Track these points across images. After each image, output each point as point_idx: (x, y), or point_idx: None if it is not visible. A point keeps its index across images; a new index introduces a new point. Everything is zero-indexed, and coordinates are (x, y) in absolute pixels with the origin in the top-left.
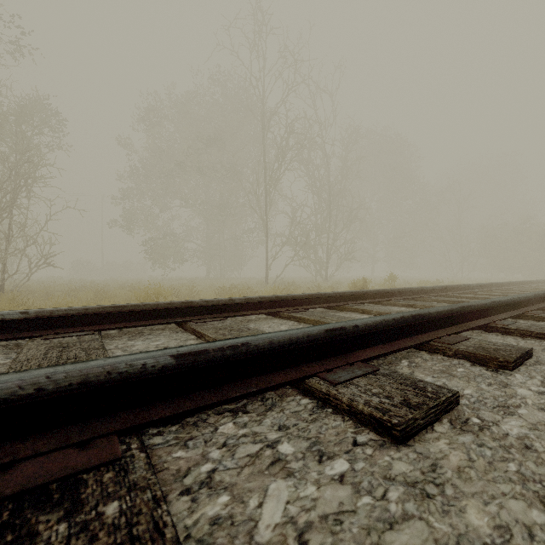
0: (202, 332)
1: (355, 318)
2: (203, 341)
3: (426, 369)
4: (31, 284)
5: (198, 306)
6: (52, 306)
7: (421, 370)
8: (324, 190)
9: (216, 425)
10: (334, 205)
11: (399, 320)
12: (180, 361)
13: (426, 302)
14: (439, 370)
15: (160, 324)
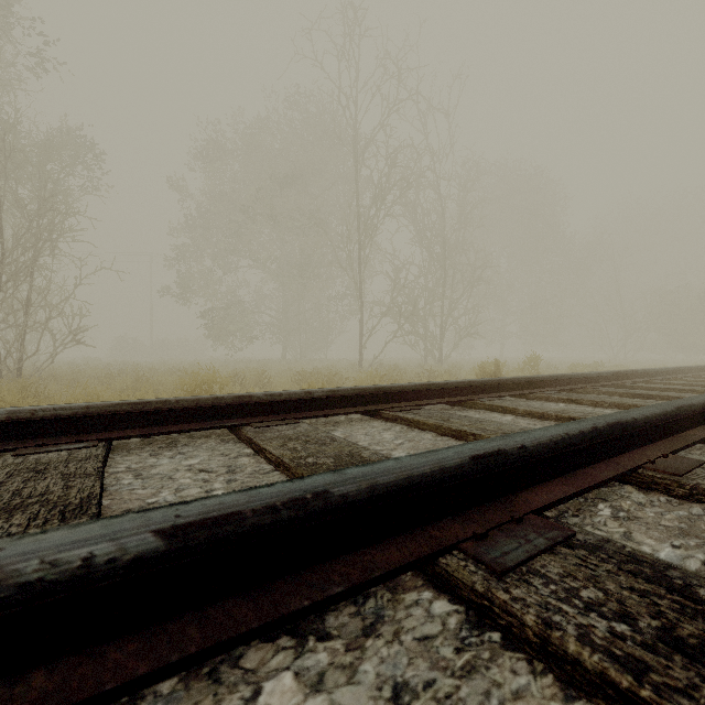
0: (261, 445)
1: (497, 422)
2: (263, 458)
3: (648, 524)
4: (58, 368)
5: (260, 403)
6: (69, 399)
7: (641, 528)
8: (437, 242)
9: (257, 676)
10: (450, 263)
11: (591, 434)
12: (178, 542)
13: (594, 396)
14: (675, 527)
15: (201, 430)
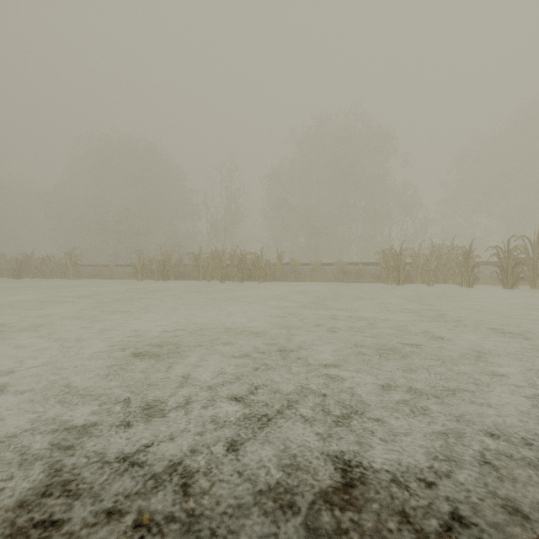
0: None
1: None
2: None
3: None
4: None
5: None
6: None
7: None
8: None
9: None
10: None
11: None
12: None
13: None
14: None
15: None
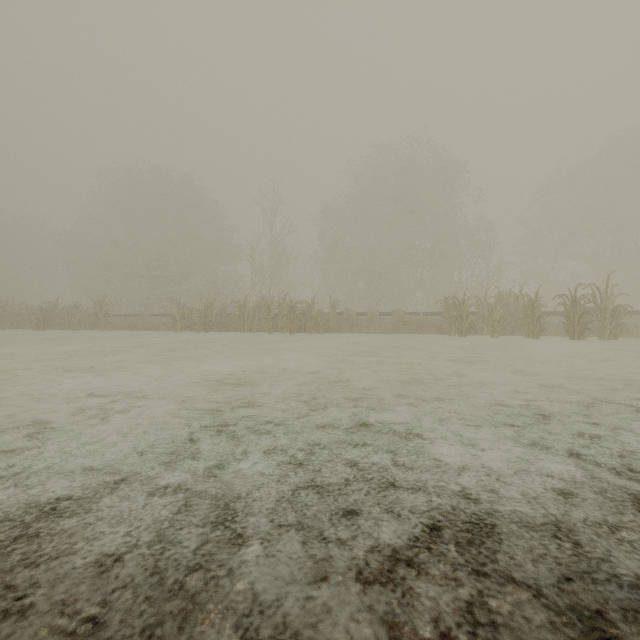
0: None
1: None
2: None
3: None
4: None
5: None
6: None
7: None
8: None
9: None
10: None
11: None
12: None
13: None
14: None
15: None
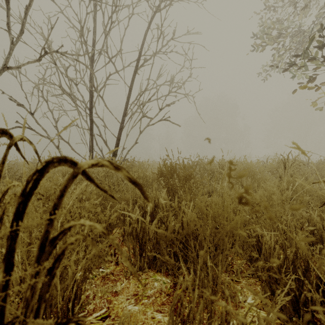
0: None
1: None
2: None
3: None
4: None
5: None
6: None
7: None
8: None
9: None
10: None
11: None
12: None
13: None
14: None
15: None
